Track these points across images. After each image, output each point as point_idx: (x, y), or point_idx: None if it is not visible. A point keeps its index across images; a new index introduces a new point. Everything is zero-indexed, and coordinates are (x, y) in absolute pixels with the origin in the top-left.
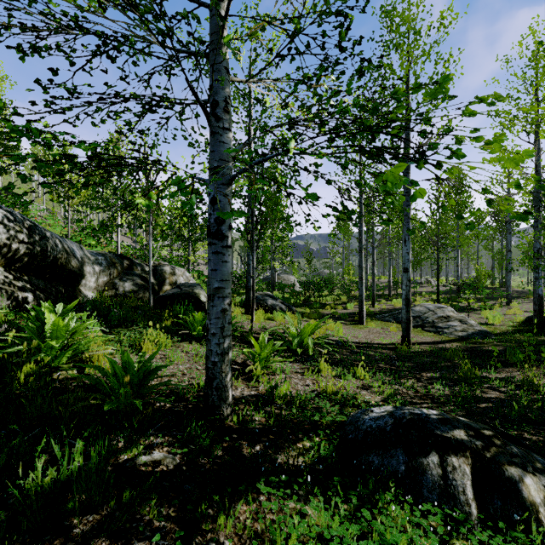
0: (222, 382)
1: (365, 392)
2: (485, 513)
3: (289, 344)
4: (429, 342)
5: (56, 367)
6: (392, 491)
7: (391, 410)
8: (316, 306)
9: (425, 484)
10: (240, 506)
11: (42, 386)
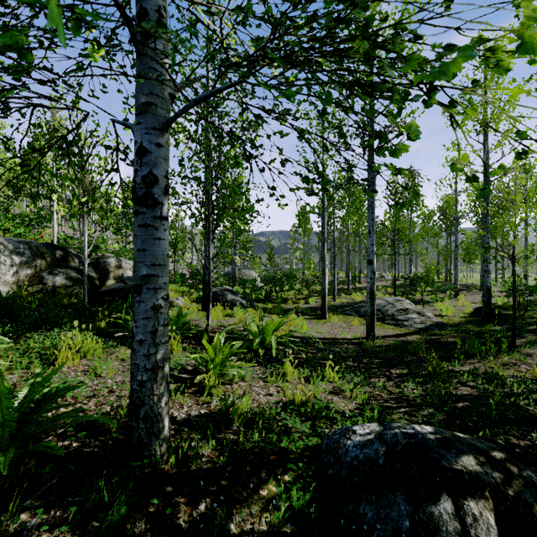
0: (153, 410)
1: (337, 398)
2: None
3: (249, 344)
4: (391, 335)
5: None
6: None
7: (378, 429)
8: (278, 300)
9: None
10: None
11: None
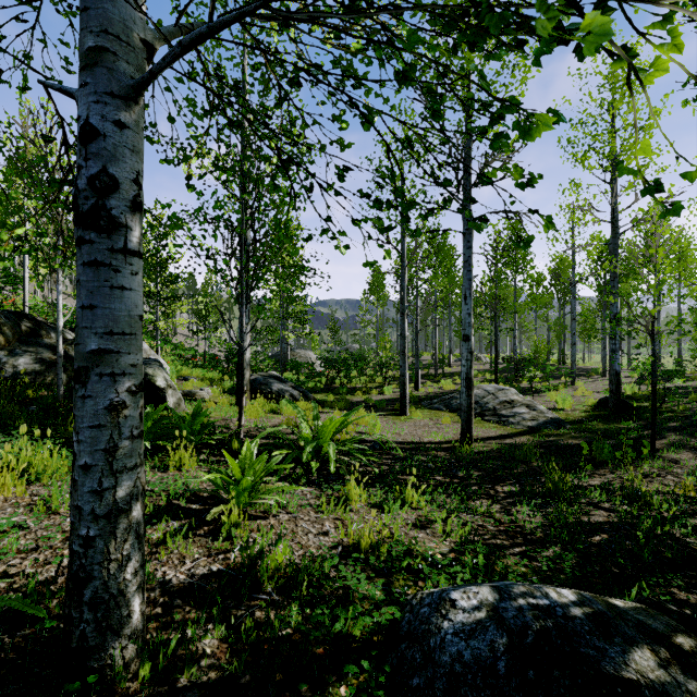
0: (109, 587)
1: (423, 534)
2: None
3: (298, 454)
4: (494, 437)
5: None
6: None
7: (491, 599)
8: (342, 391)
9: None
10: None
11: None
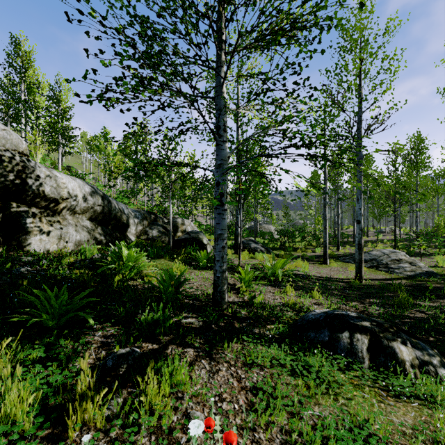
0: (222, 289)
1: (317, 306)
2: (373, 364)
3: (265, 274)
4: (380, 279)
5: (128, 278)
6: (319, 349)
7: (326, 311)
8: (290, 249)
9: (339, 347)
10: (234, 340)
11: (125, 287)
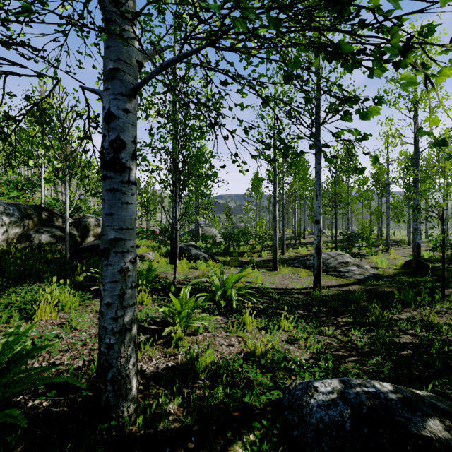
0: (121, 372)
1: (293, 347)
2: None
3: (212, 295)
4: (335, 286)
5: None
6: None
7: (339, 387)
8: (235, 254)
9: None
10: None
11: None
